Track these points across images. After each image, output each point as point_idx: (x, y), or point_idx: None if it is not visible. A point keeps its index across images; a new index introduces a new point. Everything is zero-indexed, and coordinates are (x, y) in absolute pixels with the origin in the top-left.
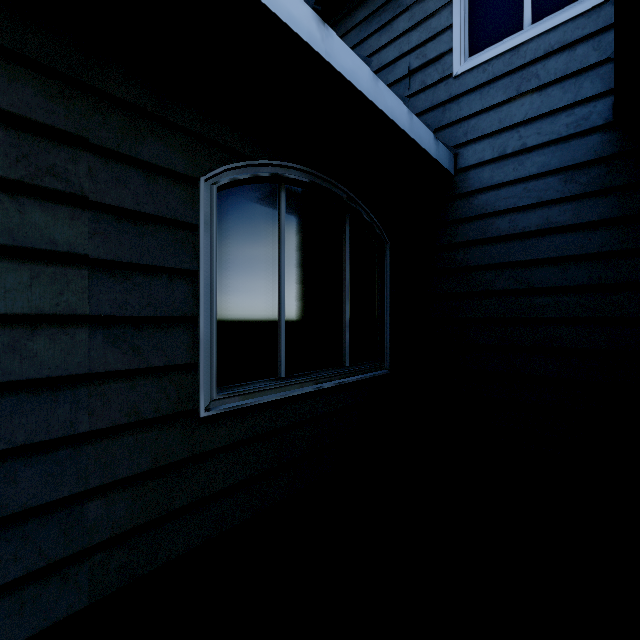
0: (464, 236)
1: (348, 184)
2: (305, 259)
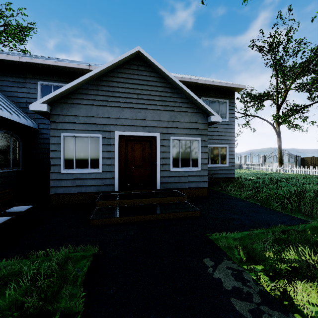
0: (40, 142)
1: (12, 131)
2: (2, 146)
